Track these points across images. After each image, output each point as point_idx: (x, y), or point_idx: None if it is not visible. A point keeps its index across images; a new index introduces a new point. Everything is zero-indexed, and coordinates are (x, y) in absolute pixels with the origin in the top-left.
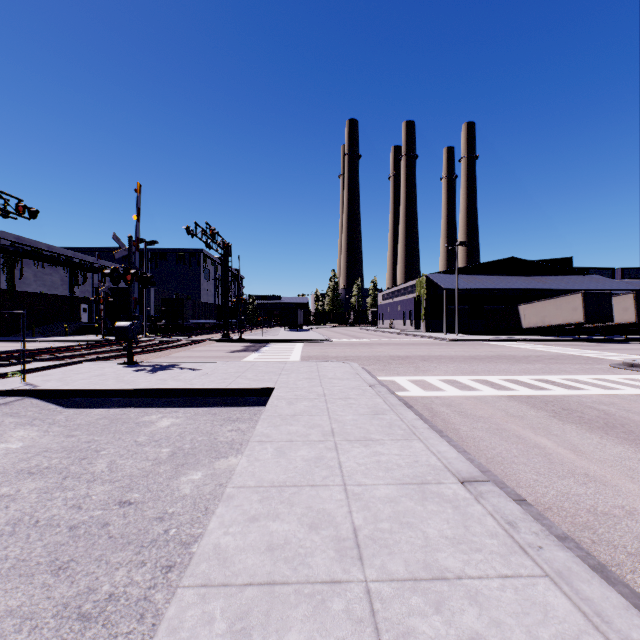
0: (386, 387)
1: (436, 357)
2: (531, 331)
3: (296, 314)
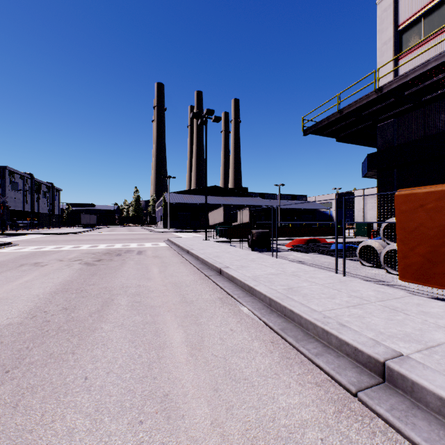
0: None
1: (97, 239)
2: None
3: (80, 217)
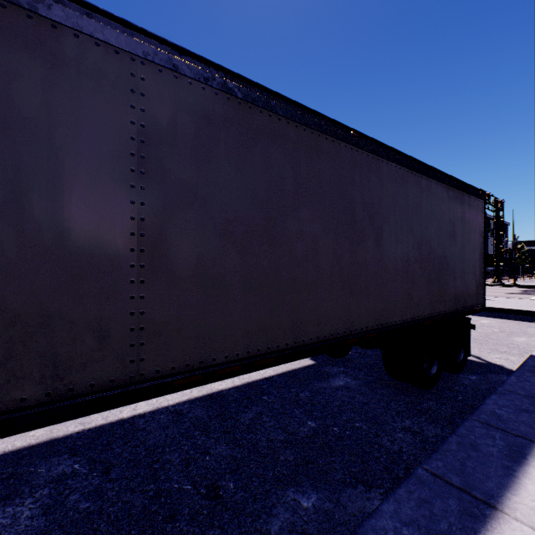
0: None
1: None
2: None
3: None
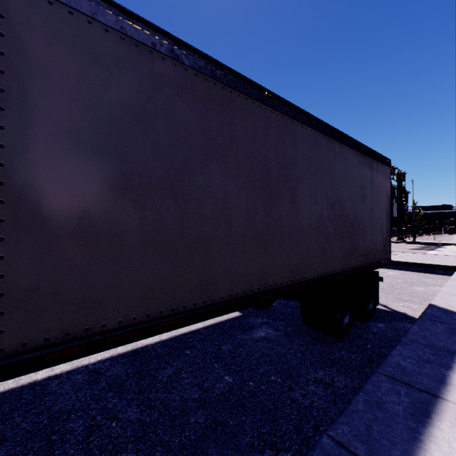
0: None
1: None
2: None
3: None
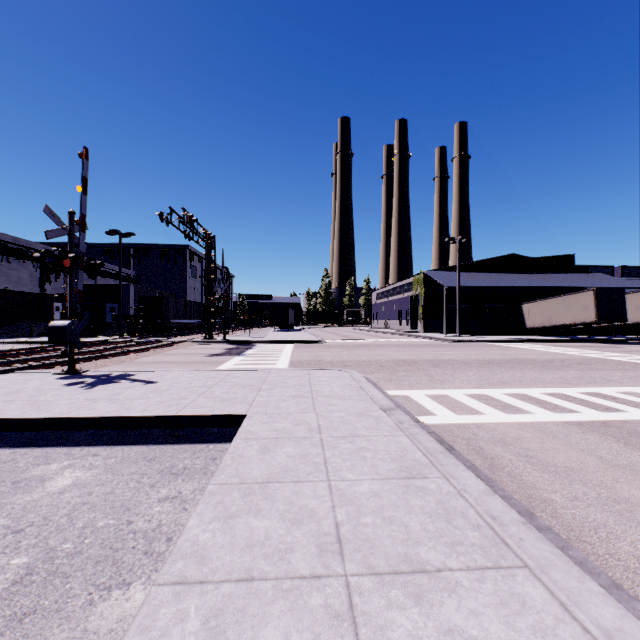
0: (403, 409)
1: (447, 362)
2: (533, 331)
3: (287, 313)
